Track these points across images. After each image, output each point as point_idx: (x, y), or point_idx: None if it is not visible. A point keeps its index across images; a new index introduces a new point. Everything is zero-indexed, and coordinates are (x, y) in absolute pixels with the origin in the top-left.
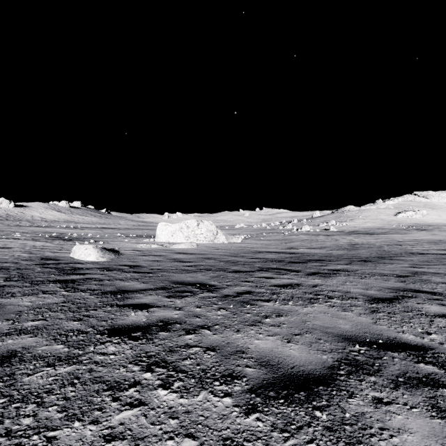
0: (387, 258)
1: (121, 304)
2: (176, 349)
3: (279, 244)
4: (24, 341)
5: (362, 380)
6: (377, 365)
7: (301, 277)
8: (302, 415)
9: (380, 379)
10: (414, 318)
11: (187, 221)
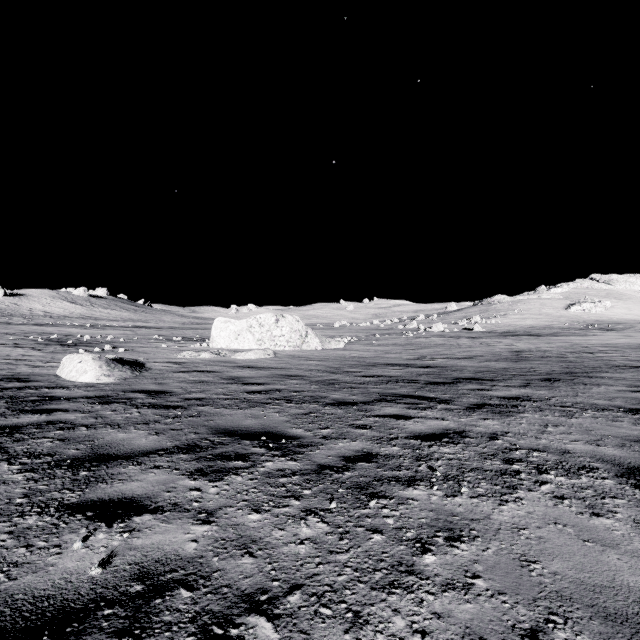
0: (581, 374)
1: (72, 501)
2: None
3: (403, 352)
4: None
5: None
6: None
7: (459, 415)
8: None
9: None
10: None
11: (259, 316)
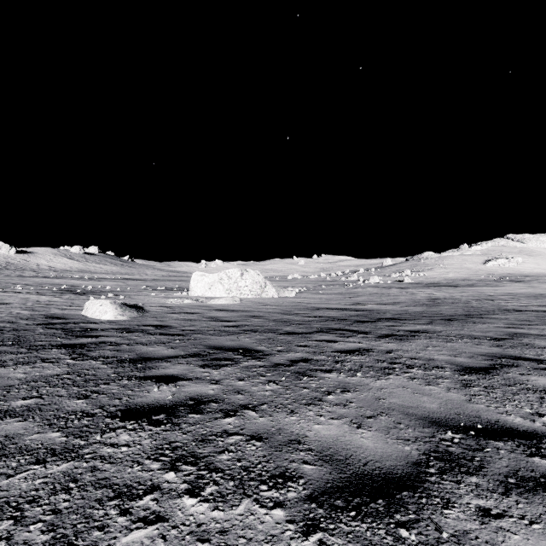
0: (476, 316)
1: (141, 375)
2: (210, 438)
3: (342, 299)
4: (9, 427)
5: (460, 482)
6: (478, 460)
7: (371, 340)
8: (382, 535)
9: (483, 480)
10: (519, 393)
11: (228, 271)
